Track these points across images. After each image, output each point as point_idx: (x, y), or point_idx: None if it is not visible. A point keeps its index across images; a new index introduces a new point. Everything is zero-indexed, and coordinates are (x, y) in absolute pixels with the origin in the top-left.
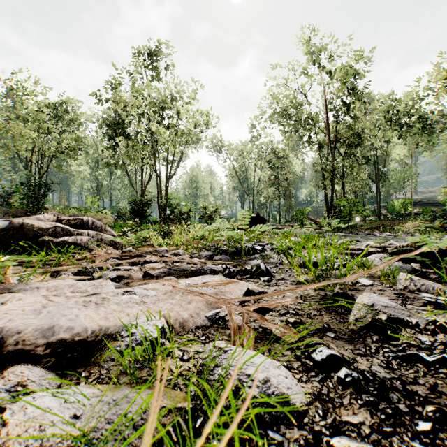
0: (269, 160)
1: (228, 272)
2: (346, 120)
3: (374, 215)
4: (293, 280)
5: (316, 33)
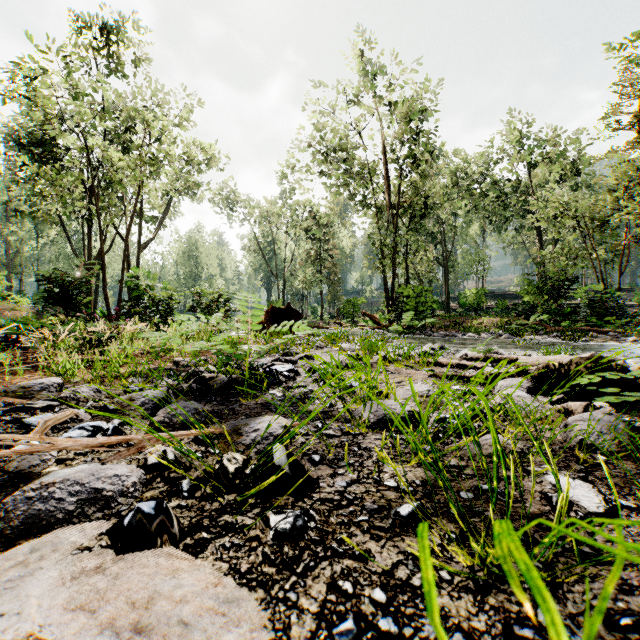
0: (307, 227)
1: (129, 521)
2: (411, 178)
3: (442, 309)
4: (376, 501)
5: (373, 48)
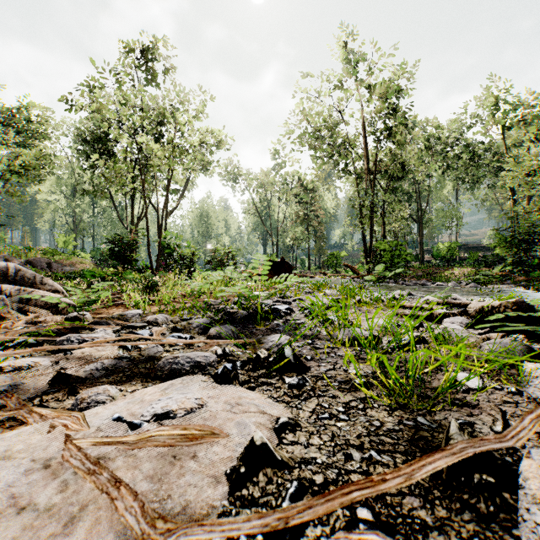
0: (296, 193)
1: (222, 371)
2: (387, 148)
3: (416, 260)
4: (343, 378)
5: (353, 40)
